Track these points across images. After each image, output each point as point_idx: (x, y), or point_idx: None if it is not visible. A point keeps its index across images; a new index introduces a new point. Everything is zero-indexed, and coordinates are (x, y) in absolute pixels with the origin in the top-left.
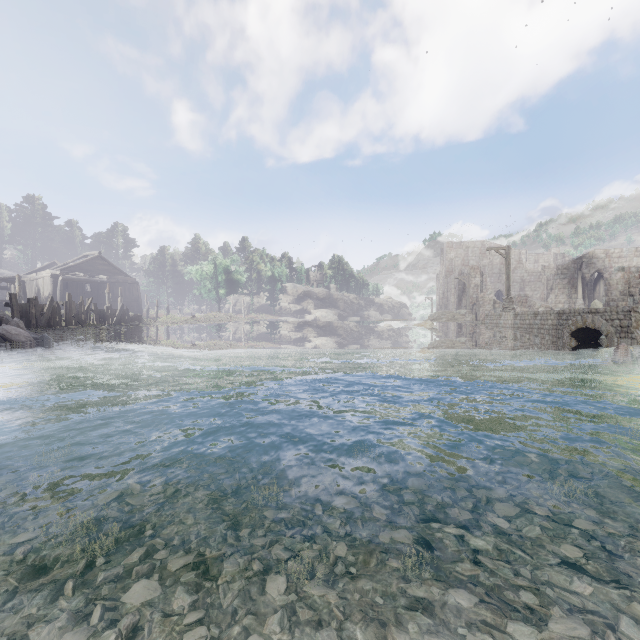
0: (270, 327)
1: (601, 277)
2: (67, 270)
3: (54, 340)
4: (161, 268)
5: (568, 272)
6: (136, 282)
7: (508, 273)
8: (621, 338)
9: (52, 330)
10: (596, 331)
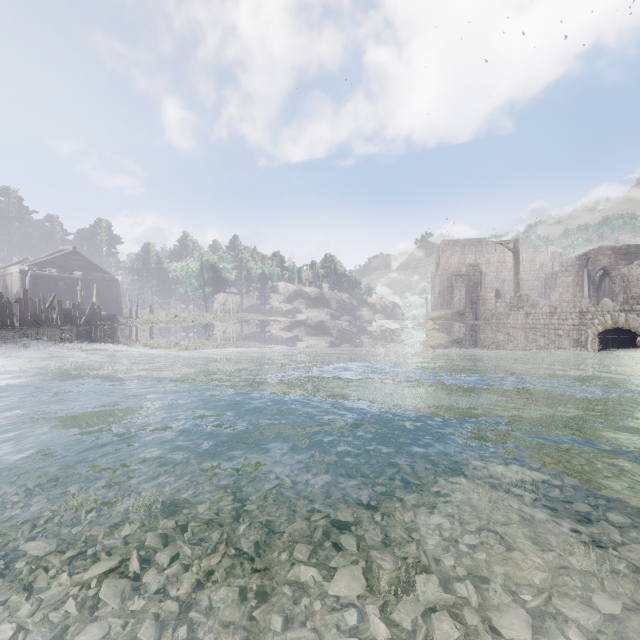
0: (259, 327)
1: (607, 275)
2: (38, 266)
3: None
4: (145, 265)
5: (573, 269)
6: (115, 279)
7: (516, 268)
8: None
9: None
10: (626, 332)
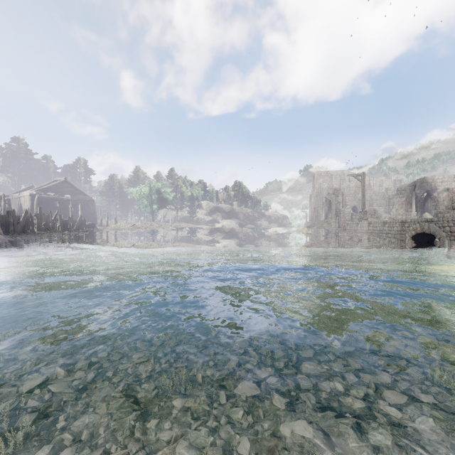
0: (190, 232)
1: (429, 196)
2: (41, 191)
3: (25, 242)
4: (111, 190)
5: (405, 192)
6: (92, 200)
7: (363, 193)
8: (451, 240)
9: (26, 234)
10: (430, 235)
